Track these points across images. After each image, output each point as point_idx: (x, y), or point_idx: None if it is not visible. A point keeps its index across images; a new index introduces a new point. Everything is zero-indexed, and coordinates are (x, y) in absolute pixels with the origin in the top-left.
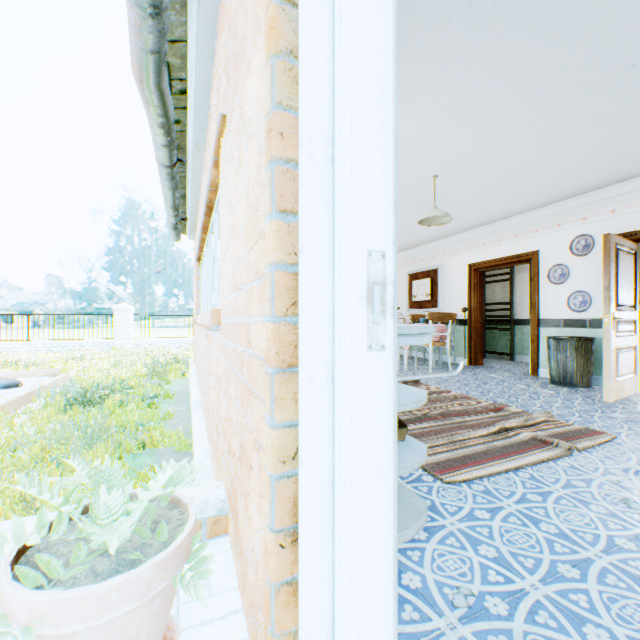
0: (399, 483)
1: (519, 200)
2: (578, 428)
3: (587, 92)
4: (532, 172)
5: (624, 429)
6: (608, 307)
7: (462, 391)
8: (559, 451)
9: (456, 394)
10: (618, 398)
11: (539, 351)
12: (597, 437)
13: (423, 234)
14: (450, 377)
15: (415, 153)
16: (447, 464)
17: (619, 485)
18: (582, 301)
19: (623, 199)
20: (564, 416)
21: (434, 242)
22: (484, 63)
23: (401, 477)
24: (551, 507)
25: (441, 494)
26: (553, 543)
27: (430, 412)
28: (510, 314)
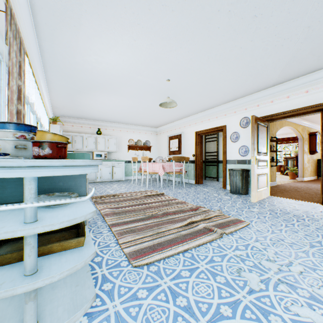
0: (89, 275)
1: (215, 98)
2: (232, 219)
3: (235, 31)
4: (218, 81)
5: (255, 218)
6: (253, 153)
7: (184, 199)
8: (215, 235)
9: (179, 201)
10: (258, 200)
11: (226, 176)
12: (239, 224)
13: (173, 115)
14: (182, 191)
15: (152, 64)
16: (143, 251)
17: (240, 258)
18: (245, 151)
19: (262, 99)
20: (229, 212)
21: (180, 120)
22: (173, 2)
23: (107, 264)
24: (192, 281)
25: (125, 277)
26: (178, 317)
27: (157, 213)
28: (217, 158)
